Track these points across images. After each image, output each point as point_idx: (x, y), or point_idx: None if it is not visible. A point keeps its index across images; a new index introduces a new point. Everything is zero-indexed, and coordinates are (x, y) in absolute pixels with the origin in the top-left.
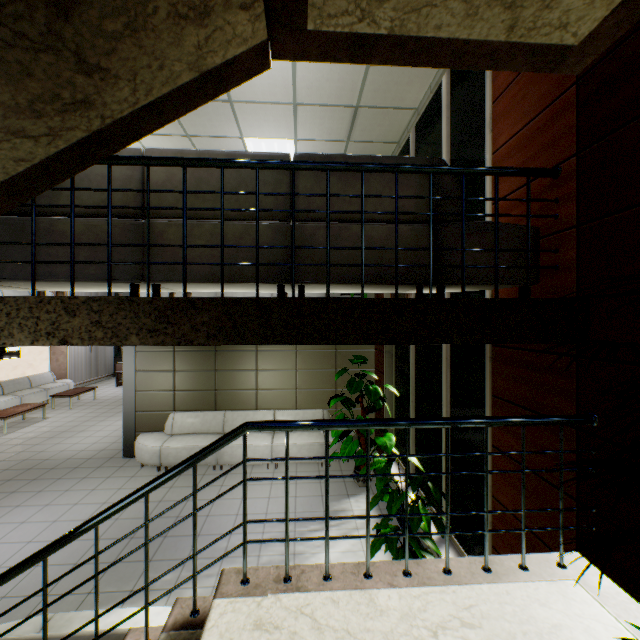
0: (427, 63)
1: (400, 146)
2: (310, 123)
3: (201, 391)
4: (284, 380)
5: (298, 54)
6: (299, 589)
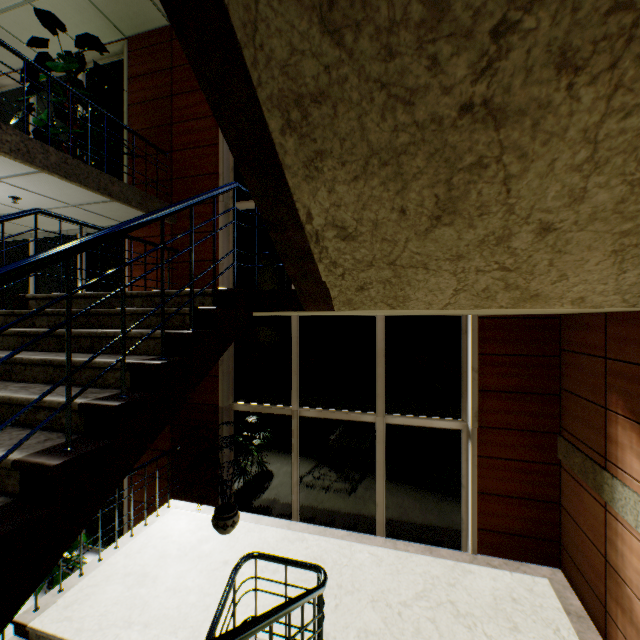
0: None
1: (17, 239)
2: None
3: None
4: None
5: None
6: (73, 587)
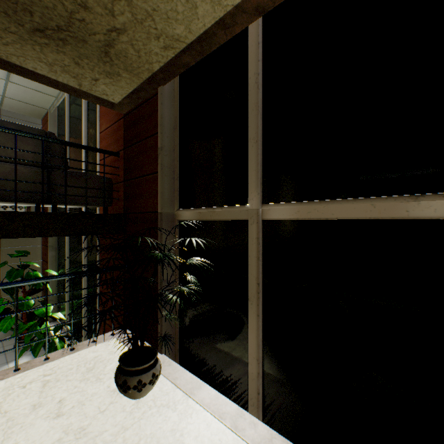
0: (35, 80)
1: (59, 100)
2: None
3: None
4: None
5: None
6: None
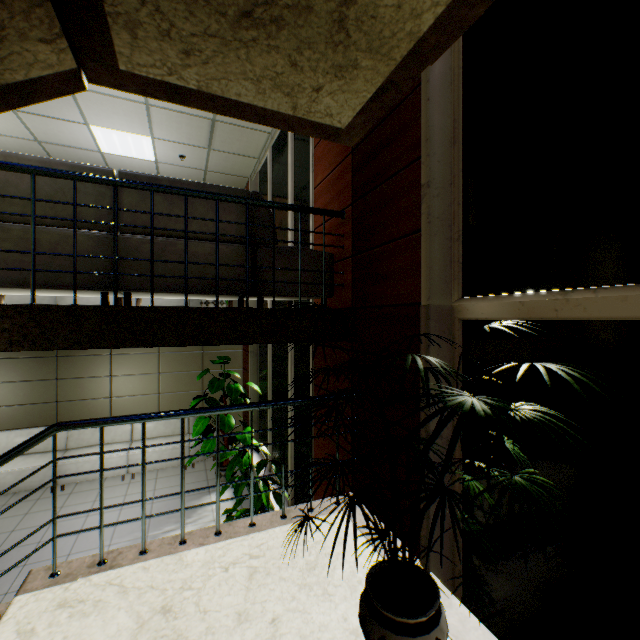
0: (238, 116)
1: (260, 162)
2: (167, 125)
3: (36, 404)
4: (145, 385)
5: (116, 85)
6: (113, 567)
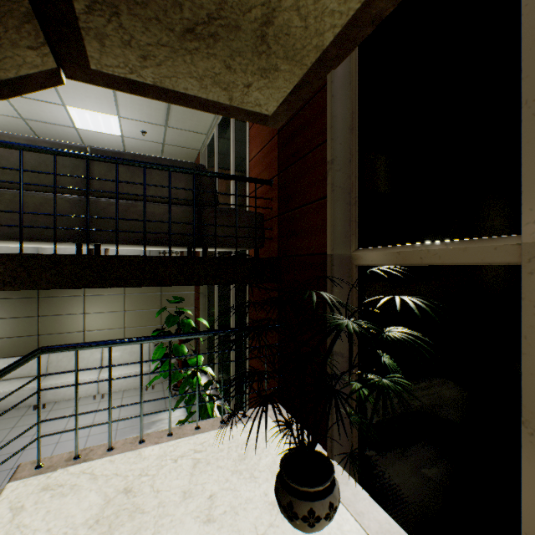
0: (187, 105)
1: (208, 137)
2: (131, 107)
3: (21, 337)
4: (113, 321)
5: (88, 80)
6: (86, 461)
